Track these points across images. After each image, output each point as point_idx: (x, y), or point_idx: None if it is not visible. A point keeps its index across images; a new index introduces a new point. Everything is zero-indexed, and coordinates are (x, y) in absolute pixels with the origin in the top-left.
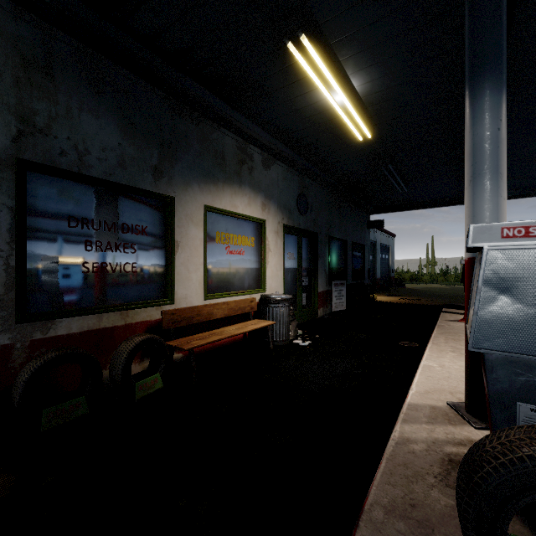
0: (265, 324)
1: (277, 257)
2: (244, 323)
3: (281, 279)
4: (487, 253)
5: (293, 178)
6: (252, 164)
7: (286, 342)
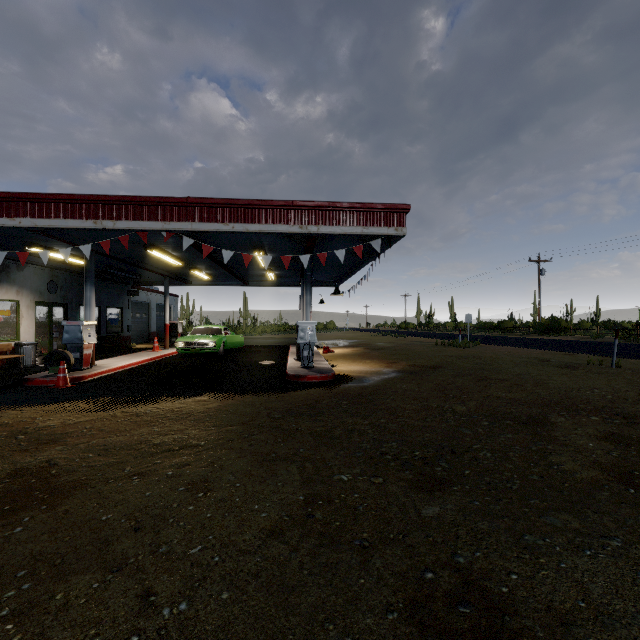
0: (18, 356)
1: (30, 321)
2: (4, 356)
3: (33, 333)
4: (65, 326)
5: (44, 273)
6: (9, 270)
7: (33, 366)
